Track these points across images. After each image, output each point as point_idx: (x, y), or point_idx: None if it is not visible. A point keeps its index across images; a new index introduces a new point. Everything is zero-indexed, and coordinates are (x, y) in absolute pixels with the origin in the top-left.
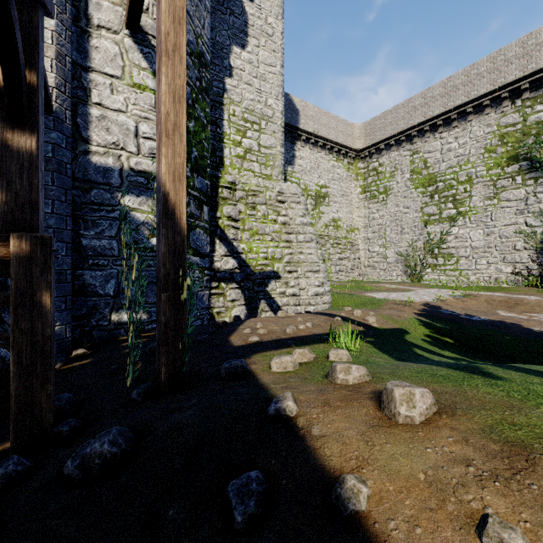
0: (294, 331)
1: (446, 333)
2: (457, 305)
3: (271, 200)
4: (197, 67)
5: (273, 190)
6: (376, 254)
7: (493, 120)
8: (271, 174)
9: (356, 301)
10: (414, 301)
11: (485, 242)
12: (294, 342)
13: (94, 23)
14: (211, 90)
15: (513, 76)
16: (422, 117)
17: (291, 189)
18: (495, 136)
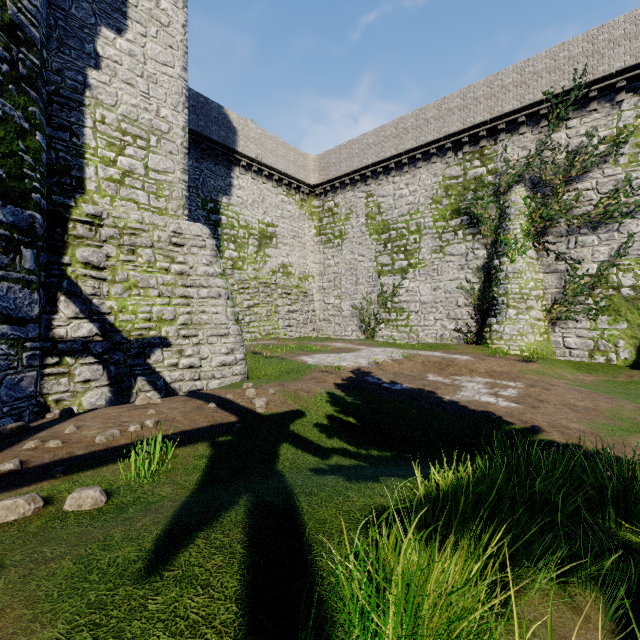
0: (111, 438)
1: (353, 410)
2: (392, 368)
3: (161, 242)
4: (2, 42)
5: (165, 229)
6: (331, 307)
7: (439, 169)
8: (167, 207)
9: (283, 368)
10: (345, 367)
11: (433, 297)
12: (80, 464)
13: None
14: (62, 82)
15: (455, 128)
16: (375, 157)
17: (193, 229)
18: (441, 187)
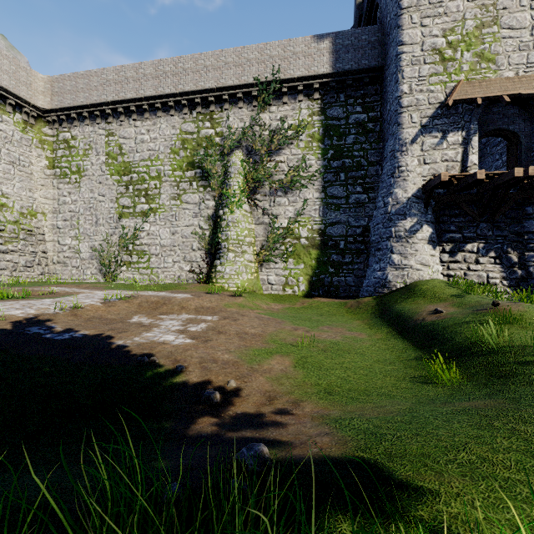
0: None
1: None
2: (93, 312)
3: None
4: None
5: None
6: (68, 248)
7: (177, 123)
8: None
9: None
10: (13, 316)
11: (171, 240)
12: None
13: None
14: None
15: (190, 87)
16: (115, 95)
17: None
18: (179, 139)
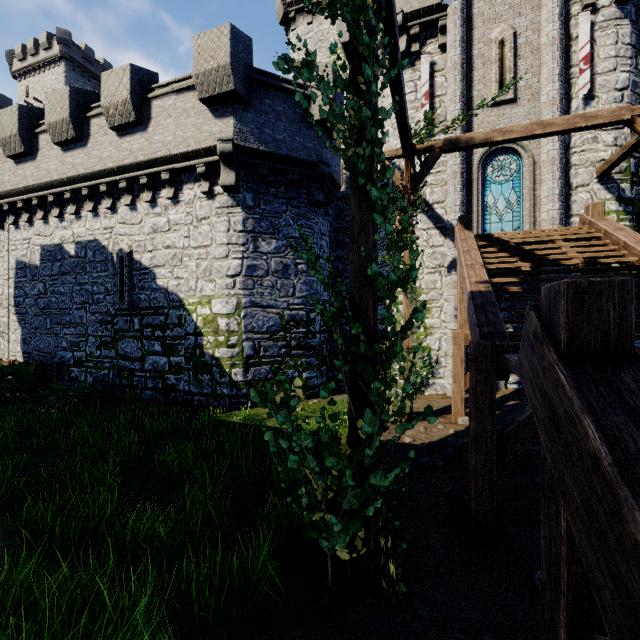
0: None
1: None
2: None
3: None
4: None
5: None
6: None
7: None
8: None
9: None
10: None
11: None
12: None
13: (573, 186)
14: None
15: None
16: None
17: None
18: None
